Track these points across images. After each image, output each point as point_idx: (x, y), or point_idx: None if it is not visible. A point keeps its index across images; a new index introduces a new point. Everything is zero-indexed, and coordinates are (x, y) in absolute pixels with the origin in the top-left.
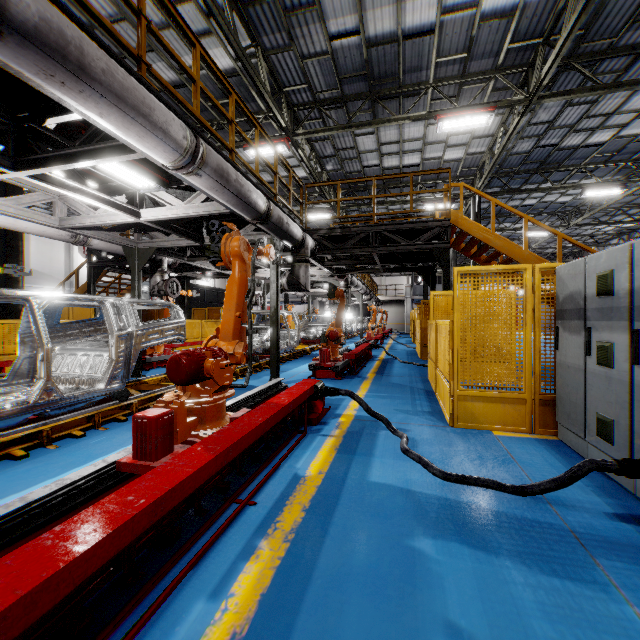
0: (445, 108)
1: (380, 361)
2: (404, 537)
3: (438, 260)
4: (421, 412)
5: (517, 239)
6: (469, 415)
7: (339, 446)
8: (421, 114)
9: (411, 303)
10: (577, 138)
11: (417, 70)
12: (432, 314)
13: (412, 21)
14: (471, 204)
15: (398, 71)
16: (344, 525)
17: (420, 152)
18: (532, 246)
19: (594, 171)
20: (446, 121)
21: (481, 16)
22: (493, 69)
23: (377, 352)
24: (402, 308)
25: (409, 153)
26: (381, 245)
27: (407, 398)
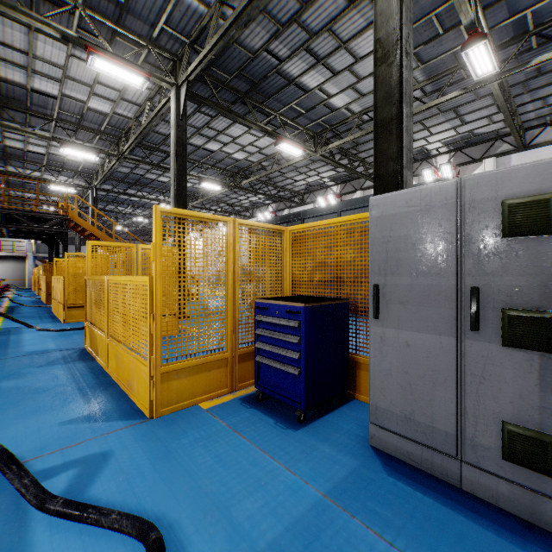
0: (66, 139)
1: (7, 308)
2: (42, 340)
3: (60, 239)
4: (47, 322)
5: (131, 219)
6: (73, 317)
7: (0, 335)
8: (47, 136)
9: (34, 260)
10: (153, 176)
11: (44, 107)
12: (55, 272)
13: (40, 87)
14: (90, 194)
15: (27, 102)
16: (17, 343)
17: (46, 147)
18: (140, 225)
19: (166, 193)
20: (67, 149)
21: (88, 107)
22: (99, 130)
23: (0, 303)
24: (23, 264)
25: (35, 145)
26: (13, 223)
27: (38, 319)
